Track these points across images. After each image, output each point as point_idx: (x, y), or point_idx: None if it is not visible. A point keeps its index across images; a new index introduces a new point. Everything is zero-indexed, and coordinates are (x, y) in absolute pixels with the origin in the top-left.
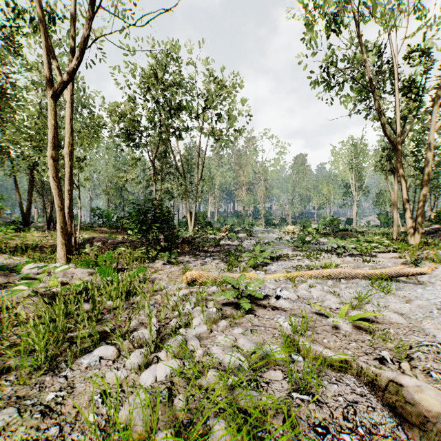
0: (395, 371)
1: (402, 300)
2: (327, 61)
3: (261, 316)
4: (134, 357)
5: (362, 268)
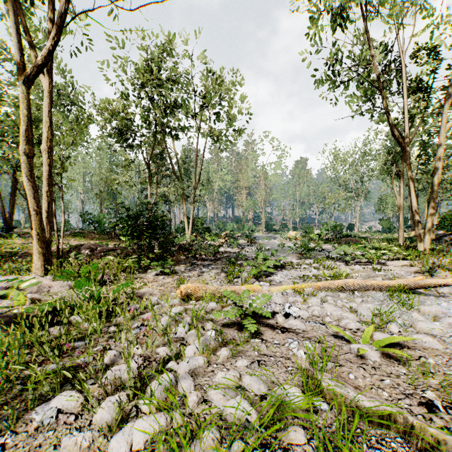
0: (451, 424)
1: (428, 316)
2: (332, 58)
3: (269, 341)
4: (104, 410)
5: (375, 278)
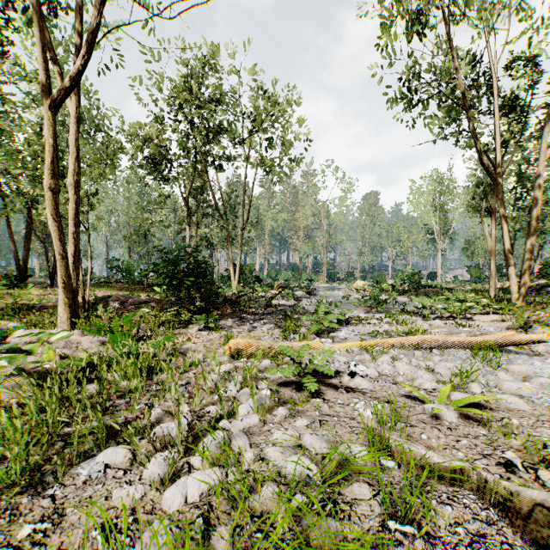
0: (530, 482)
1: (517, 377)
2: (408, 72)
3: (332, 401)
4: (154, 466)
5: (458, 334)
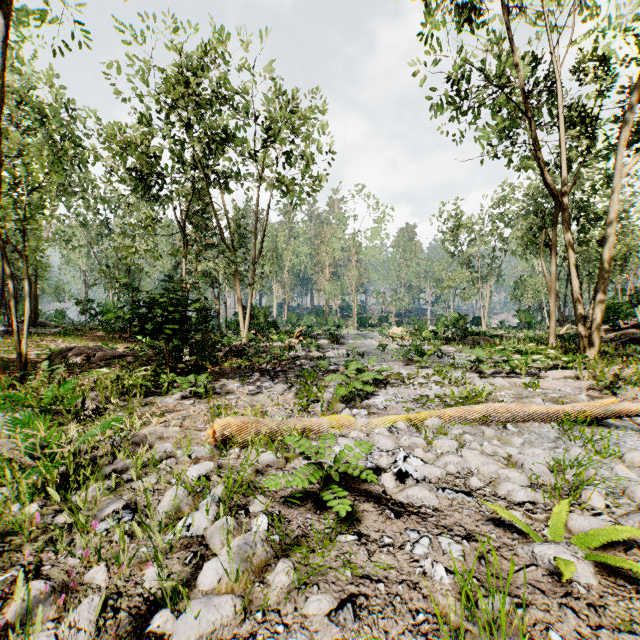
0: None
1: None
2: (457, 70)
3: (373, 539)
4: None
5: (532, 399)
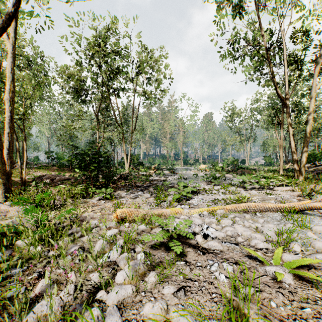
0: None
1: (320, 235)
2: (233, 37)
3: (192, 263)
4: None
5: (269, 201)
